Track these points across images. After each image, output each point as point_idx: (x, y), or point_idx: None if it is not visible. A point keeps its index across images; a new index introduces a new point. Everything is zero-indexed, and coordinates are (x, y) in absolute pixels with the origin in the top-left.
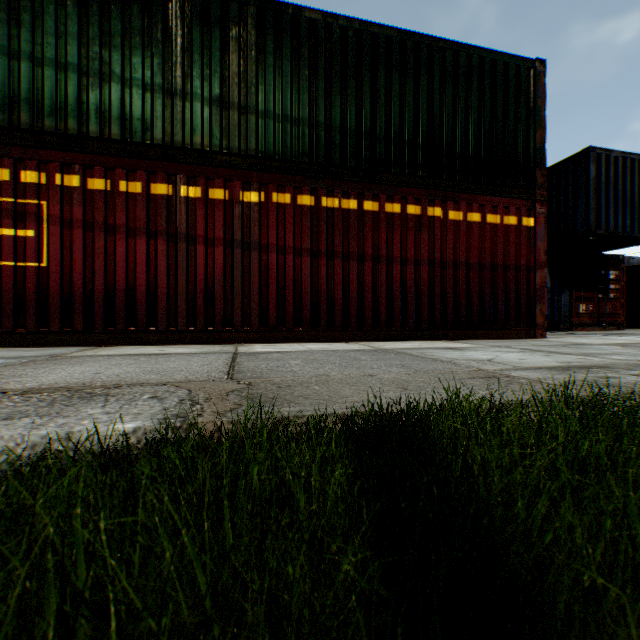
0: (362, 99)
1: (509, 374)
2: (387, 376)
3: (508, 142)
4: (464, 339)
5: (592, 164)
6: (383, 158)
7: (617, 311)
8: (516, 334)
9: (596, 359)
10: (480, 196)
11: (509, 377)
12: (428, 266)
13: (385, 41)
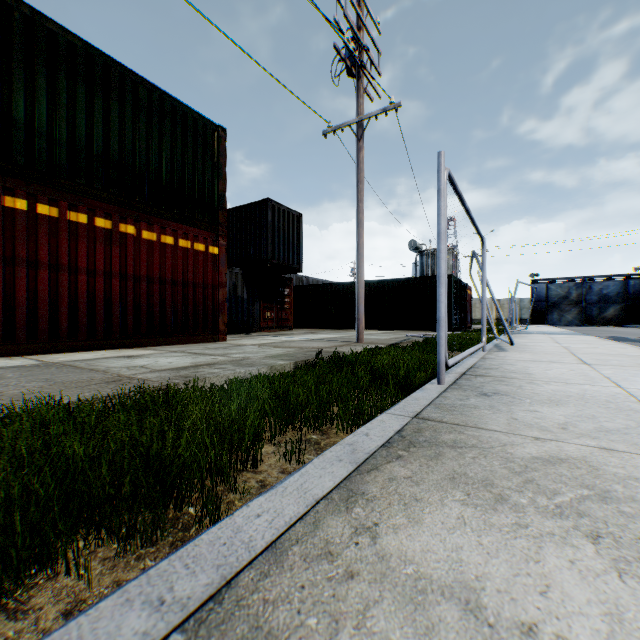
0: (36, 93)
1: (136, 377)
2: (16, 392)
3: (198, 183)
4: (158, 345)
5: (270, 211)
6: (66, 164)
7: (290, 317)
8: (205, 339)
9: (222, 358)
10: (173, 223)
11: (132, 379)
12: (121, 279)
13: (68, 45)
